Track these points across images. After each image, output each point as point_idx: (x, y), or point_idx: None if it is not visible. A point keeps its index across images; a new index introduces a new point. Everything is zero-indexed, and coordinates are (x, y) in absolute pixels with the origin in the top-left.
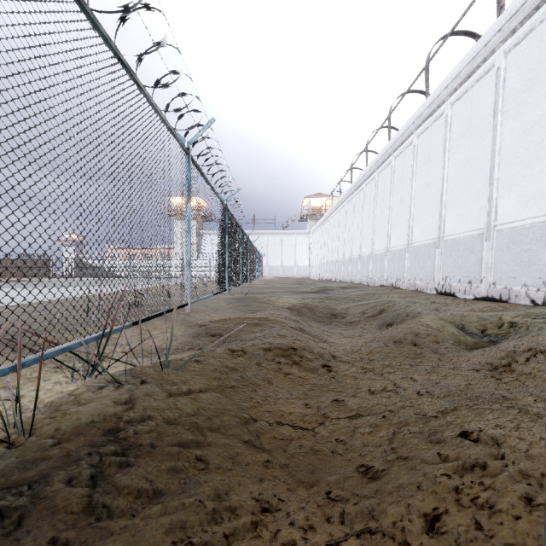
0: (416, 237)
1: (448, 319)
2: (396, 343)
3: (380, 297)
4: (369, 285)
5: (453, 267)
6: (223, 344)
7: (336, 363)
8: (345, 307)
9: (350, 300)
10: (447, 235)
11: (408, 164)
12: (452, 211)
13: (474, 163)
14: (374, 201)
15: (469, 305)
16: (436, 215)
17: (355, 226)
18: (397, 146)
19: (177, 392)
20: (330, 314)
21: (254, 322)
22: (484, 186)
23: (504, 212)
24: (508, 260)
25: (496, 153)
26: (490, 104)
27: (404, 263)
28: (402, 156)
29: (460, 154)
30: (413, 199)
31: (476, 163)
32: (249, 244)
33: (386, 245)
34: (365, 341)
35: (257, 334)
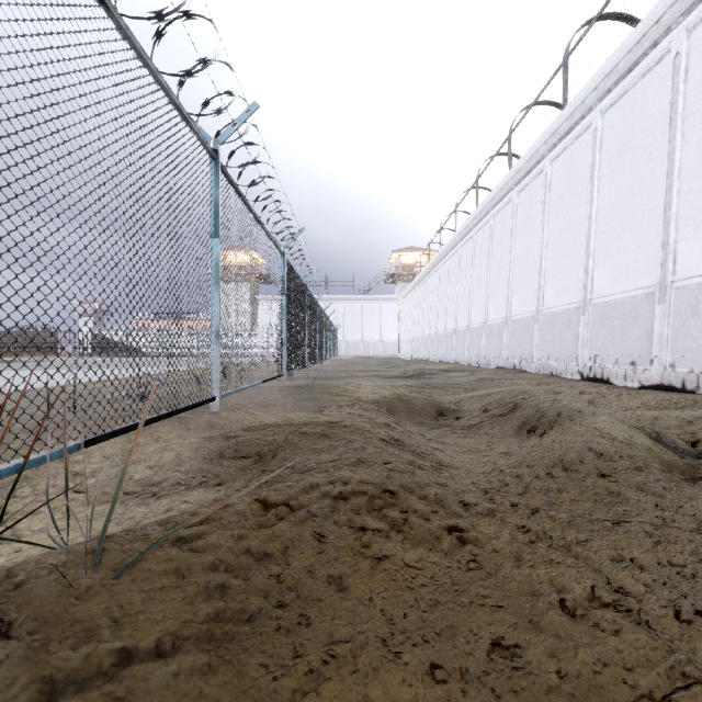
0: (550, 301)
1: (632, 423)
2: (568, 472)
3: (502, 384)
4: (482, 367)
5: (606, 342)
6: (262, 474)
7: (472, 521)
8: (455, 399)
9: (460, 389)
10: (597, 297)
11: (537, 200)
12: (604, 262)
13: (639, 193)
14: (488, 254)
15: (638, 397)
16: (579, 269)
17: (461, 288)
18: (522, 176)
19: (83, 671)
20: (436, 411)
21: (319, 432)
22: (654, 225)
23: (688, 262)
24: (695, 331)
25: (674, 176)
26: (664, 107)
27: (532, 336)
28: (528, 190)
29: (616, 182)
30: (545, 248)
31: (642, 193)
32: (319, 311)
33: (506, 312)
34: (507, 464)
35: (321, 458)
